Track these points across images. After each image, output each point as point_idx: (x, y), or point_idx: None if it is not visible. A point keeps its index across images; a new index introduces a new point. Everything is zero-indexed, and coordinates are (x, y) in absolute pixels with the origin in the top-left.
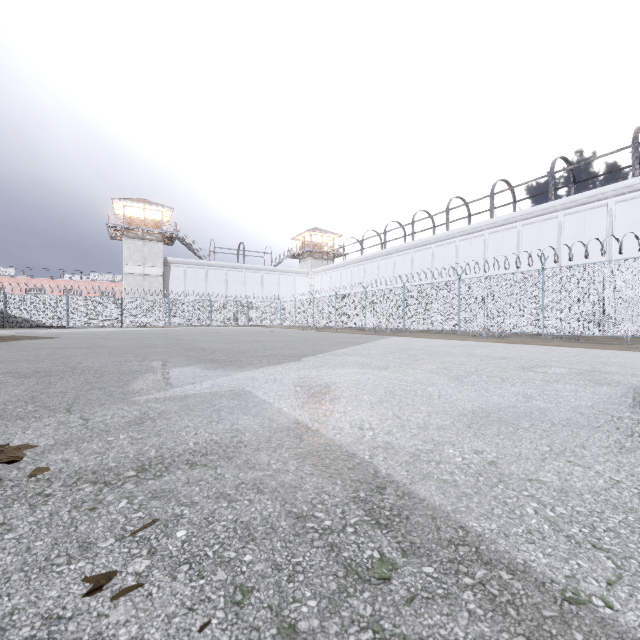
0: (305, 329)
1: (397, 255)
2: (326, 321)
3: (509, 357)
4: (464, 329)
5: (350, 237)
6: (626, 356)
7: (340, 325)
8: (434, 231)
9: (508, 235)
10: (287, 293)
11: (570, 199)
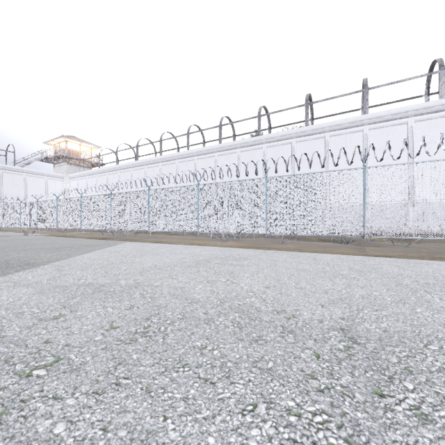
0: (39, 232)
1: (148, 167)
2: (71, 223)
3: (350, 325)
4: (202, 230)
5: (106, 148)
6: (444, 276)
7: (86, 227)
8: (178, 151)
9: (231, 158)
10: (36, 195)
11: (271, 136)
